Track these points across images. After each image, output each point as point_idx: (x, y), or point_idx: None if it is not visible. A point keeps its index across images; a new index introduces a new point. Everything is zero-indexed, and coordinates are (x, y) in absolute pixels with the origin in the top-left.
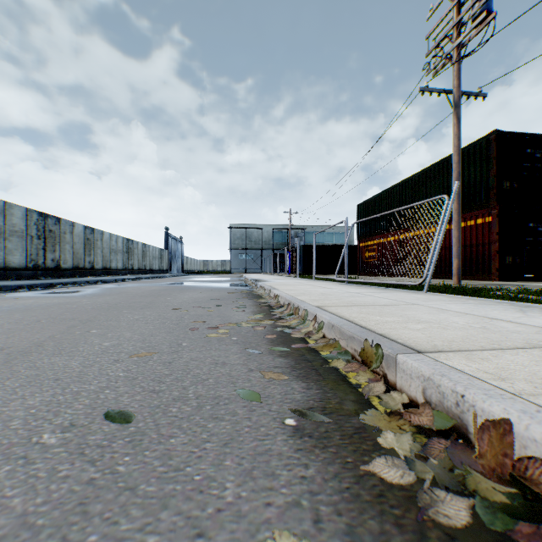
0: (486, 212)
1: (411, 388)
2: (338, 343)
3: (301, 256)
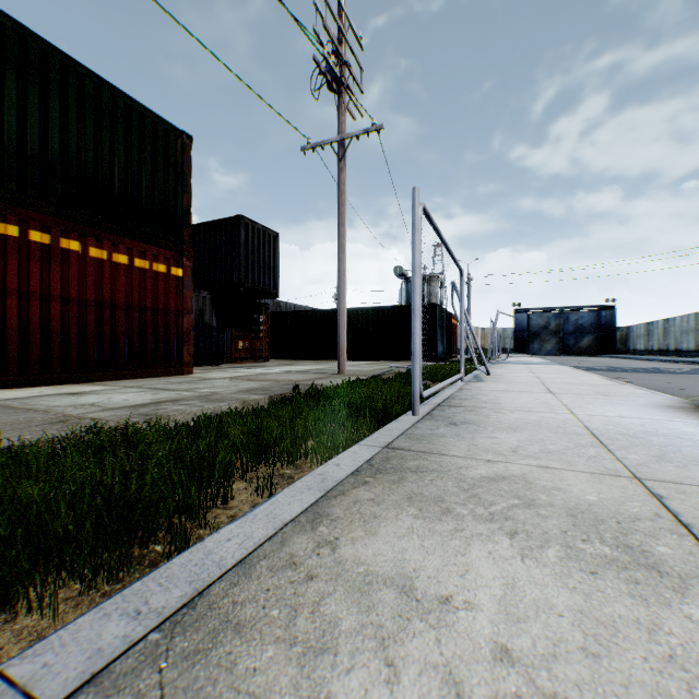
0: (175, 258)
1: None
2: None
3: None
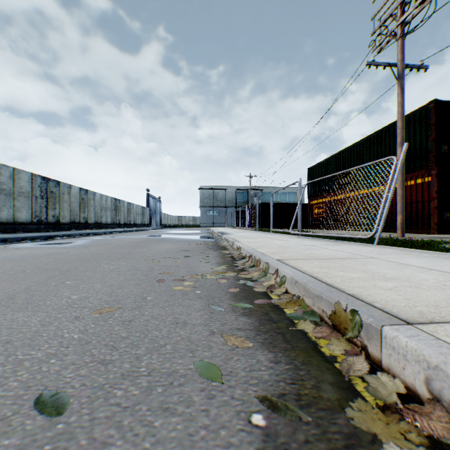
0: (425, 172)
1: (405, 371)
2: (303, 301)
3: (259, 212)
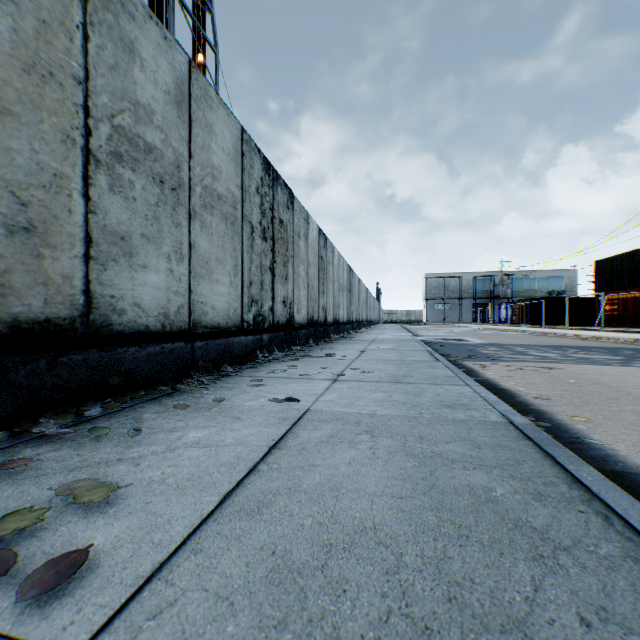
0: None
1: None
2: (624, 341)
3: (526, 308)
